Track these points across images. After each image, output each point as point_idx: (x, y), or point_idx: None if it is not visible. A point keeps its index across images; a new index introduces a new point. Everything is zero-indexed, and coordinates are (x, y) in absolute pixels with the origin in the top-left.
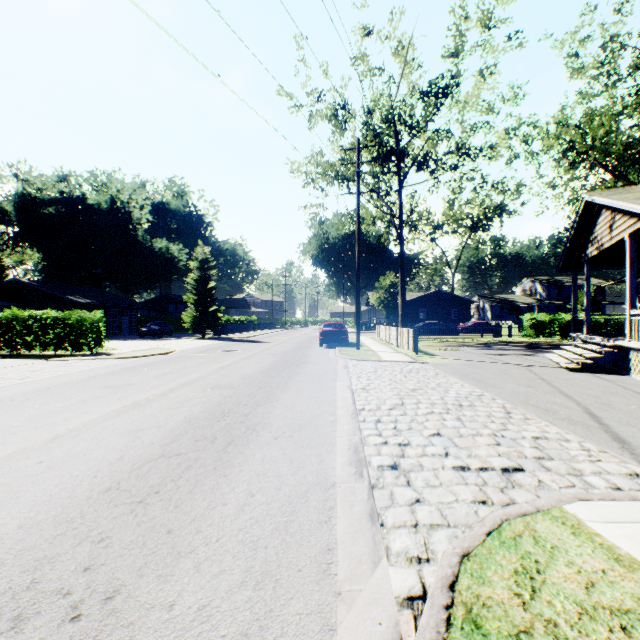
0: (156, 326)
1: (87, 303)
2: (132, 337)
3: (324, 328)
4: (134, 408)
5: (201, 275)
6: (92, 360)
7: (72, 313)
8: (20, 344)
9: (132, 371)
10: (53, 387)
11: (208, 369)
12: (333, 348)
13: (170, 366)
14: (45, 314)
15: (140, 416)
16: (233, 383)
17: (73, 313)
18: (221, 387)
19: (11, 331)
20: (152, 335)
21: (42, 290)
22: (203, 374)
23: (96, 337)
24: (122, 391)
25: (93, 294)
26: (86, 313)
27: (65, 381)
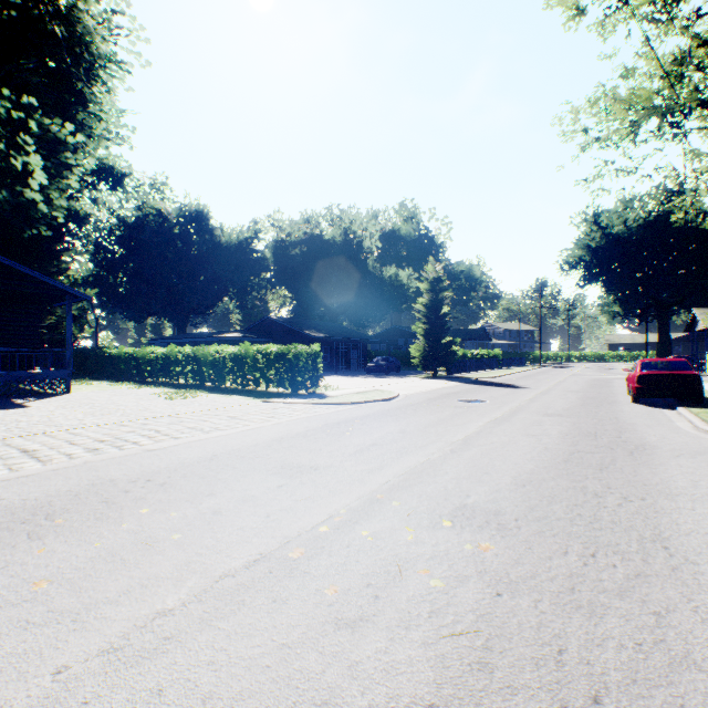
0: (382, 361)
1: (320, 337)
2: (359, 373)
3: (642, 369)
4: (263, 580)
5: (431, 299)
6: (300, 405)
7: (290, 347)
8: (250, 380)
9: (330, 432)
10: (217, 456)
11: (441, 442)
12: (667, 407)
13: (383, 426)
14: (268, 348)
15: (244, 652)
16: (498, 504)
17: (291, 347)
18: (472, 517)
19: (243, 366)
20: (378, 371)
21: (286, 326)
22: (432, 456)
23: (312, 375)
24: (287, 488)
25: (326, 328)
26: (302, 347)
27: (242, 443)
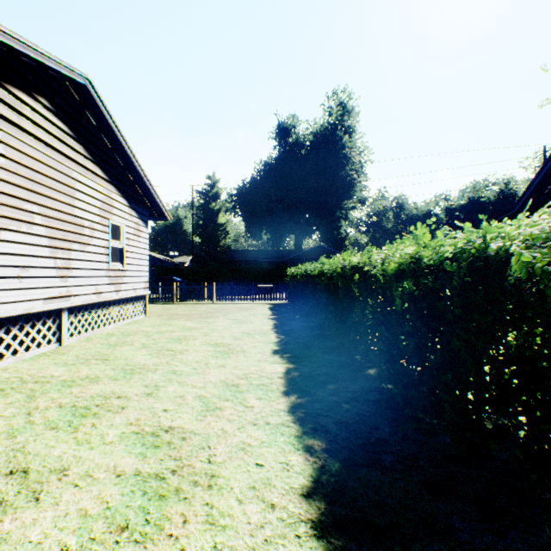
0: None
1: None
2: None
3: None
4: None
5: None
6: None
7: None
8: None
9: None
10: None
11: None
12: None
13: None
14: None
15: None
16: None
17: None
18: None
19: None
20: None
21: None
22: None
23: None
24: None
25: None
26: None
27: None
